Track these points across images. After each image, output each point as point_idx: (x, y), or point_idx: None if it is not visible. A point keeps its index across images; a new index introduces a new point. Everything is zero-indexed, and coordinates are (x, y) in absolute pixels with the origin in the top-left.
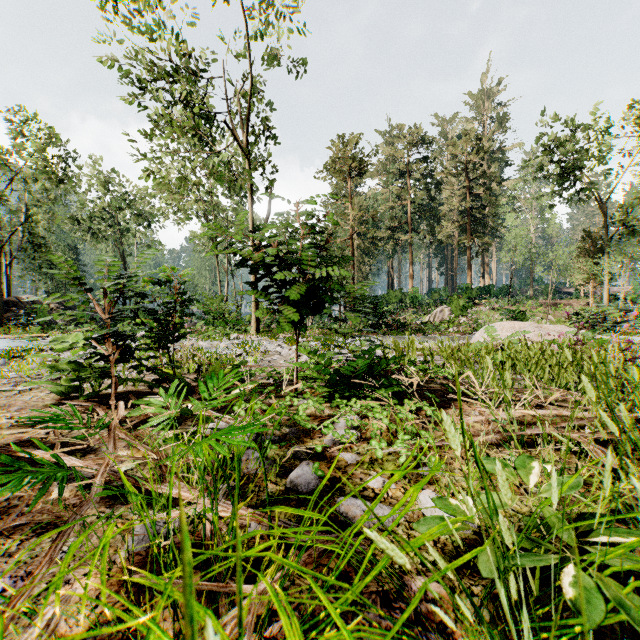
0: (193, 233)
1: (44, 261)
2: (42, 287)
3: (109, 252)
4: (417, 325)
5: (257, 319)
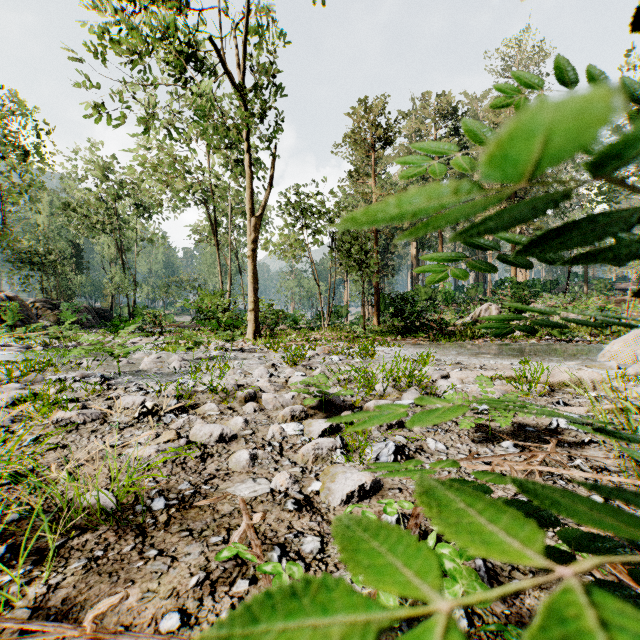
0: (197, 225)
1: (32, 255)
2: (40, 285)
3: (111, 248)
4: (457, 326)
5: (256, 319)
